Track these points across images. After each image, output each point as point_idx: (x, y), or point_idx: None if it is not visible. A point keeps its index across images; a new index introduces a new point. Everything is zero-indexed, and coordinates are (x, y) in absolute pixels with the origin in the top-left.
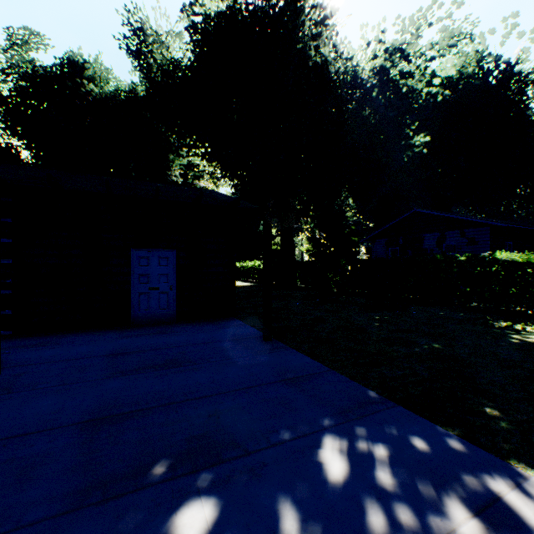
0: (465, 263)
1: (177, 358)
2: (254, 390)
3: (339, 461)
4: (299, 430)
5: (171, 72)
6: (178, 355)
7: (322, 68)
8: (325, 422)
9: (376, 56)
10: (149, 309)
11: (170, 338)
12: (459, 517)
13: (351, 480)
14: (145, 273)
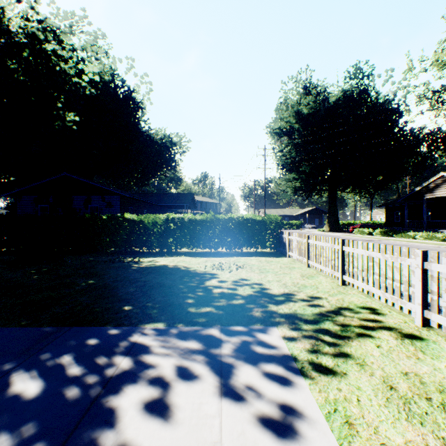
0: (107, 220)
1: None
2: None
3: (33, 383)
4: None
5: None
6: None
7: None
8: (8, 367)
9: (29, 19)
10: None
11: None
12: (120, 361)
13: (49, 386)
14: None
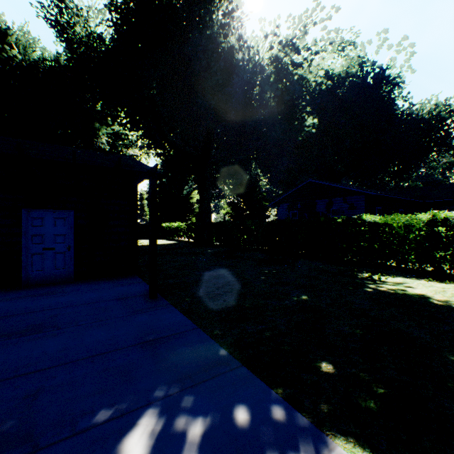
0: (341, 224)
1: (43, 322)
2: (102, 358)
3: (140, 450)
4: (119, 409)
5: (91, 44)
6: (47, 319)
7: (230, 54)
8: (156, 394)
9: (273, 46)
10: (44, 270)
11: (54, 299)
12: None
13: None
14: (39, 233)
